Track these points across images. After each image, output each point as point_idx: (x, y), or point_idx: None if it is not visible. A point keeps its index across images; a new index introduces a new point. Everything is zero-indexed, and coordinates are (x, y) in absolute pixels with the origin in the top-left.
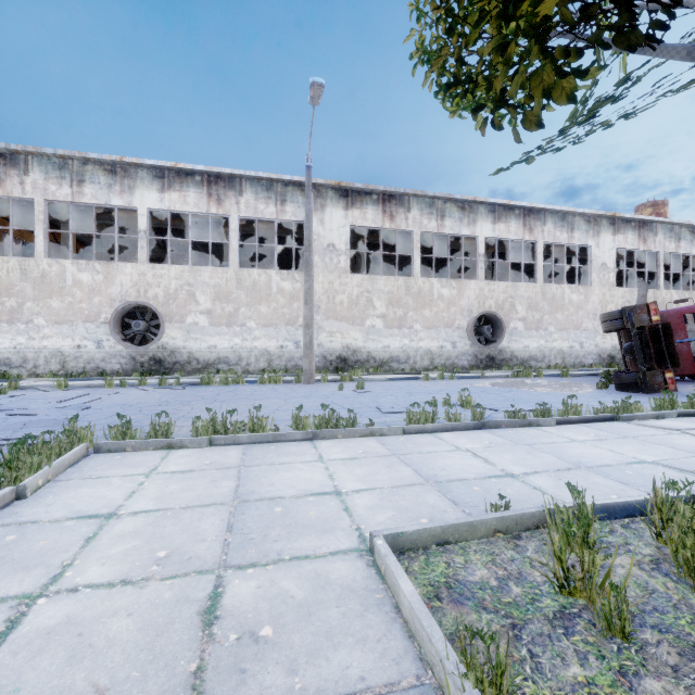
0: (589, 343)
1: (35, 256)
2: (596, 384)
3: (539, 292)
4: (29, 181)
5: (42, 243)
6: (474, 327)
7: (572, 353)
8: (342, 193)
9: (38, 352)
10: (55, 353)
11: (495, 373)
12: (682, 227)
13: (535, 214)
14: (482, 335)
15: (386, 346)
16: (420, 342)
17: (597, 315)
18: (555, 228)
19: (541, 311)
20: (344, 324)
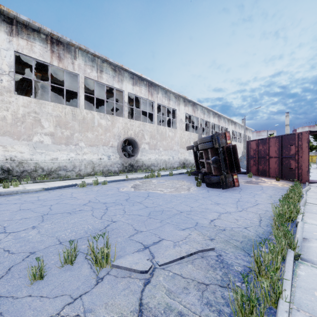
0: (176, 157)
1: None
2: (196, 183)
3: (155, 129)
4: None
5: None
6: (121, 146)
7: (169, 162)
8: (5, 19)
9: None
10: None
11: (134, 174)
12: (205, 109)
13: (154, 87)
14: (126, 151)
15: (54, 158)
16: (84, 155)
17: (179, 143)
18: (162, 97)
19: (156, 139)
20: (8, 138)
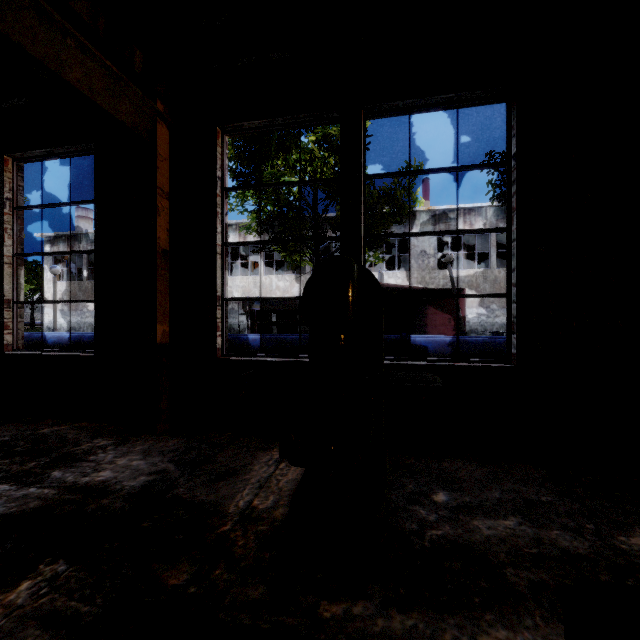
0: None
1: (84, 280)
2: None
3: None
4: (82, 246)
5: (86, 274)
6: None
7: None
8: None
9: (85, 324)
10: (90, 324)
11: None
12: None
13: None
14: None
15: (241, 321)
16: None
17: None
18: None
19: None
20: None
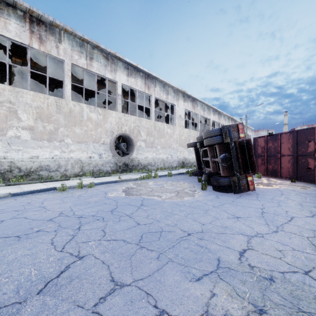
0: (174, 155)
1: None
2: (201, 186)
3: (152, 125)
4: None
5: None
6: (115, 143)
7: (168, 161)
8: None
9: None
10: None
11: (129, 174)
12: (205, 105)
13: (151, 79)
14: (120, 149)
15: (34, 157)
16: (71, 153)
17: (178, 141)
18: (160, 90)
19: (154, 136)
20: None
